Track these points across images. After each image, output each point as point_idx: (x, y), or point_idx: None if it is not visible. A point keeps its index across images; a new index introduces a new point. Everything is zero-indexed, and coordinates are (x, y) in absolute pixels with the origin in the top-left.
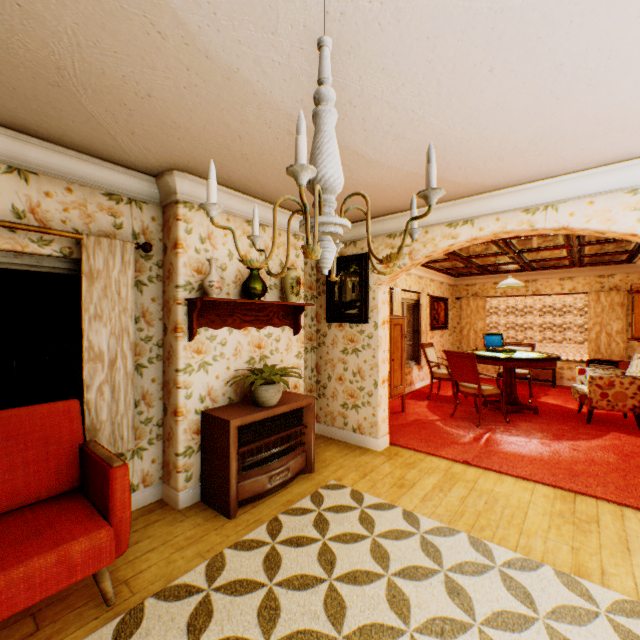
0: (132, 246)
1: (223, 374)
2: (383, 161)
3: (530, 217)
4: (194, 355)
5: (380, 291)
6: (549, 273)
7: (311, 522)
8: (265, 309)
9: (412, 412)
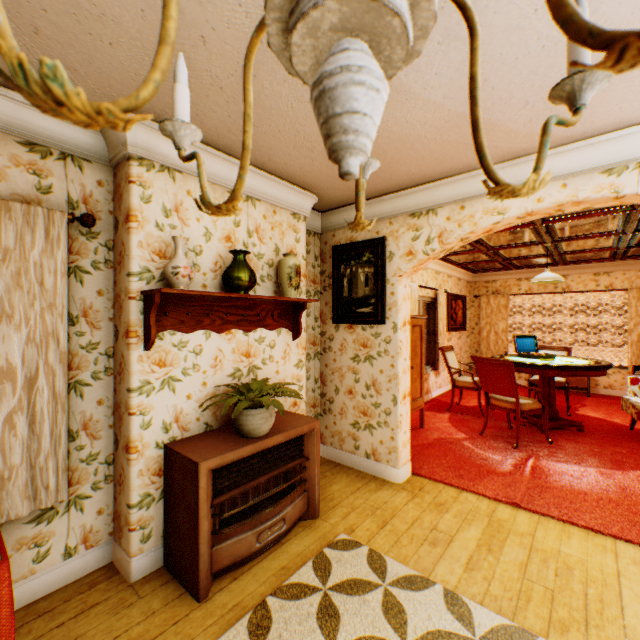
0: (63, 217)
1: (197, 392)
2: (418, 90)
3: (614, 179)
4: (154, 368)
5: (400, 284)
6: (582, 267)
7: (313, 611)
8: (255, 306)
9: (433, 428)
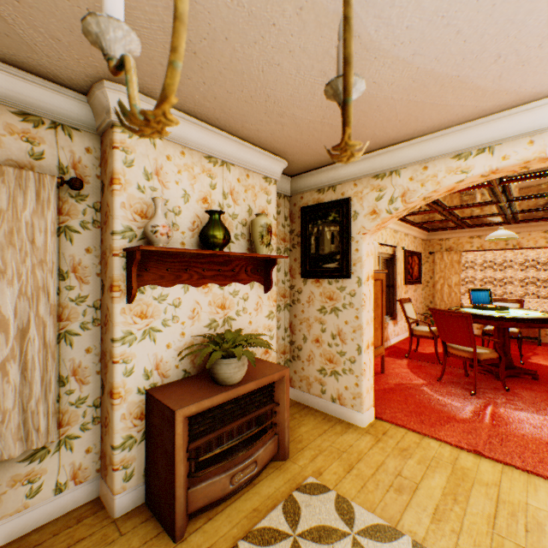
0: (52, 180)
1: (176, 342)
2: (387, 46)
3: None
4: (136, 320)
5: (364, 241)
6: (532, 226)
7: None
8: (230, 262)
9: (393, 373)
